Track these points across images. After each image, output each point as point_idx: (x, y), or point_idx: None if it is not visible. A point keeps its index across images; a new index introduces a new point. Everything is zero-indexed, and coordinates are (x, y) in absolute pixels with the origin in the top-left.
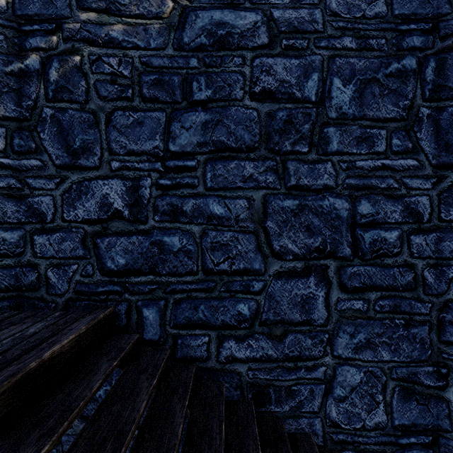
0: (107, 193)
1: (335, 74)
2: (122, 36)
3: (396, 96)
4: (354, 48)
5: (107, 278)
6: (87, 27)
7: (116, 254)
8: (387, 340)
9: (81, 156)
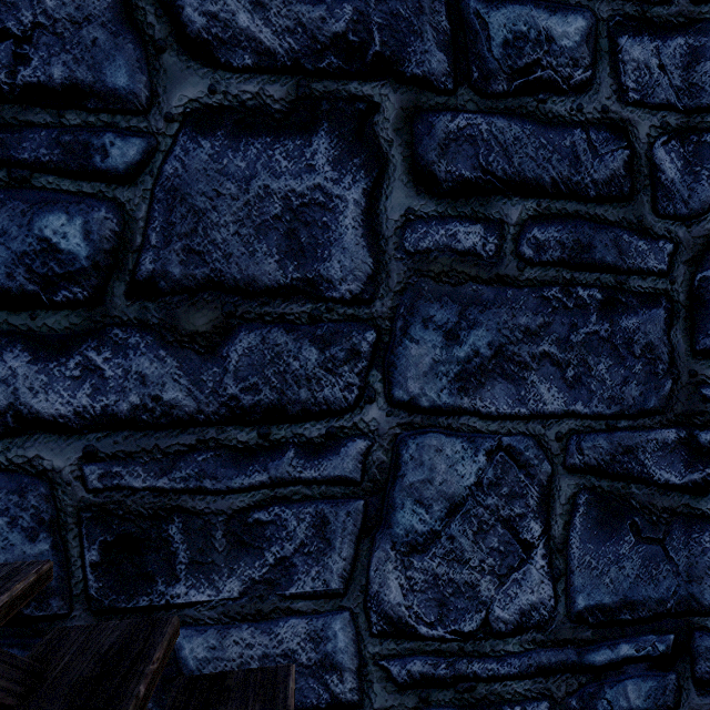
0: None
1: None
2: None
3: None
4: None
5: None
6: None
7: None
8: (555, 349)
9: None
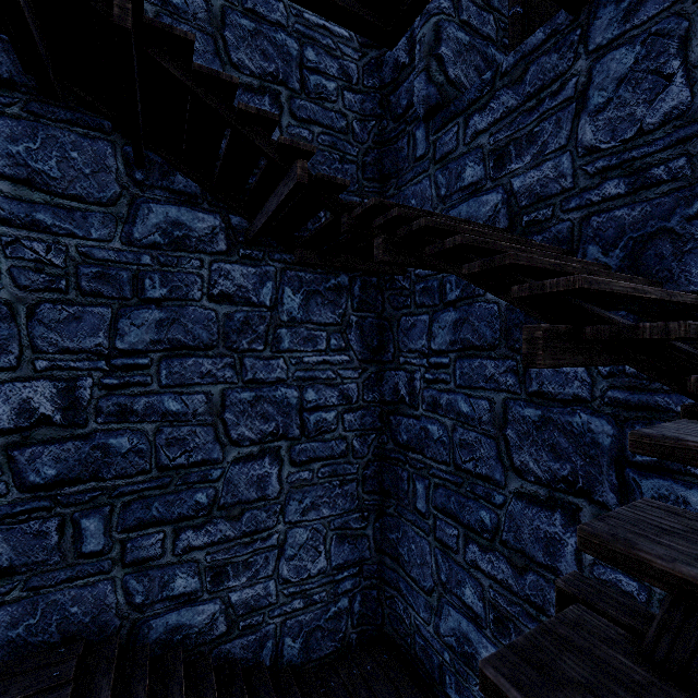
0: None
1: None
2: None
3: None
4: None
5: None
6: None
7: None
8: (327, 169)
9: None
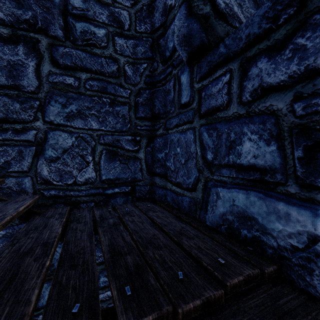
0: None
1: None
2: None
3: None
4: None
5: None
6: None
7: None
8: (96, 113)
9: None
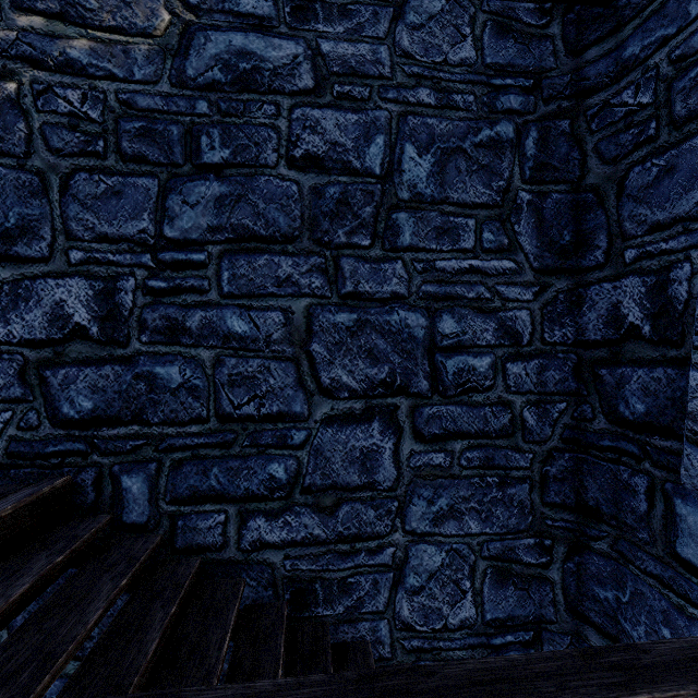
0: (63, 299)
1: (407, 139)
2: (88, 58)
3: (488, 174)
4: (433, 104)
5: (62, 431)
6: (28, 38)
7: (78, 394)
8: (476, 505)
9: (19, 241)
